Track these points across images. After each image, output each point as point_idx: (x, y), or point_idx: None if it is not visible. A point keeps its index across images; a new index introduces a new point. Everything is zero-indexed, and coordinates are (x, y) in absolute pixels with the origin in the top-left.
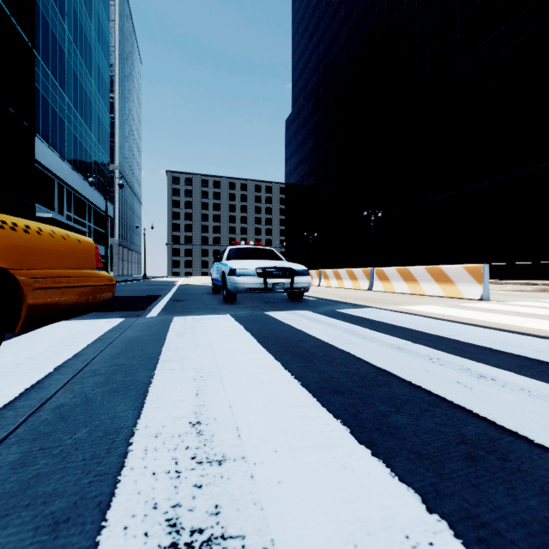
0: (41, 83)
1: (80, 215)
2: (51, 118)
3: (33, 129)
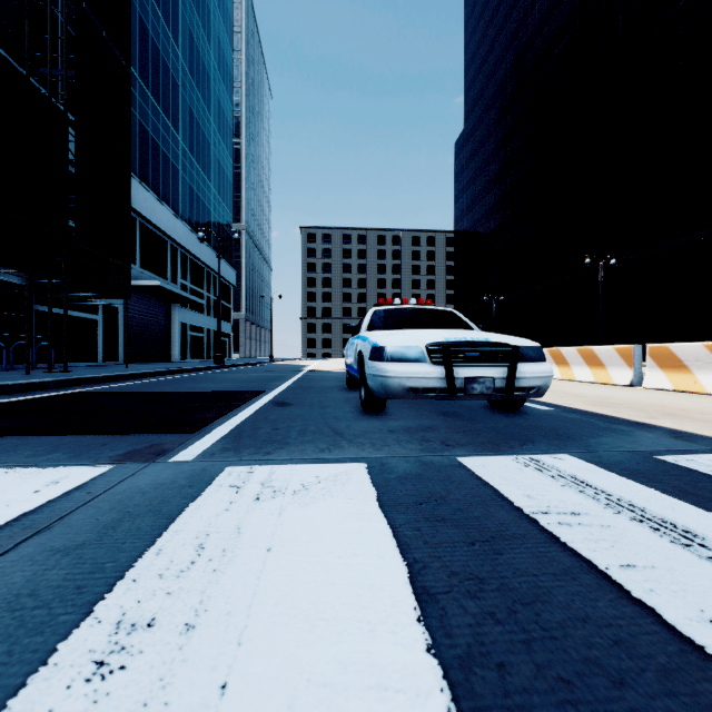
0: (151, 124)
1: (197, 284)
2: (163, 166)
3: (127, 170)
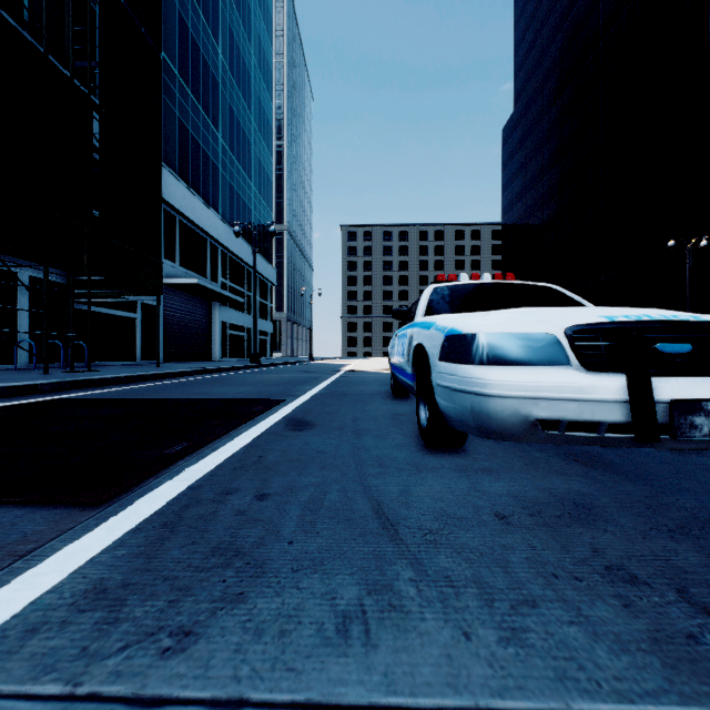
0: (190, 121)
1: (237, 283)
2: (203, 164)
3: (158, 160)
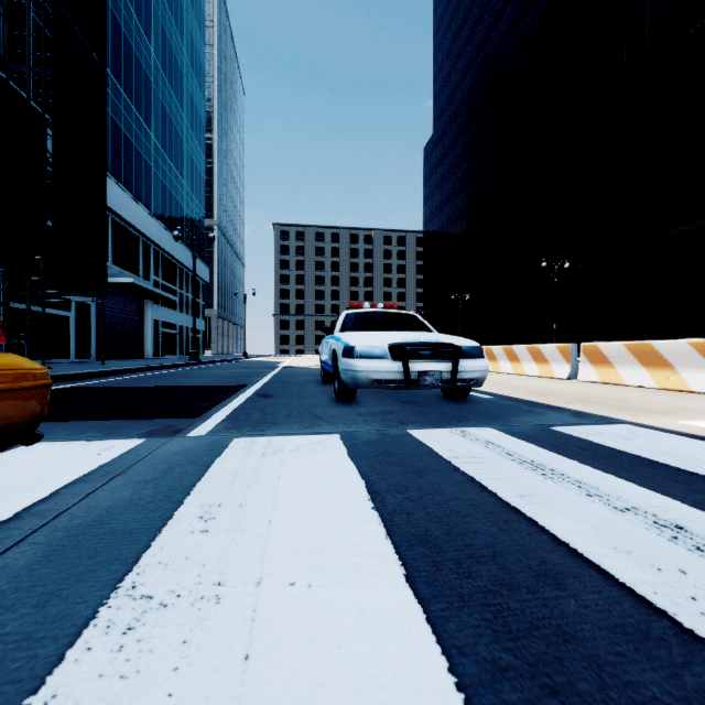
0: (123, 120)
1: (169, 281)
2: (135, 163)
3: (103, 169)
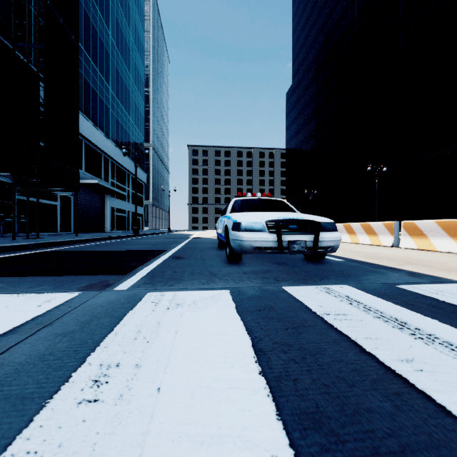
0: (91, 79)
1: (121, 182)
2: (99, 106)
3: (77, 109)
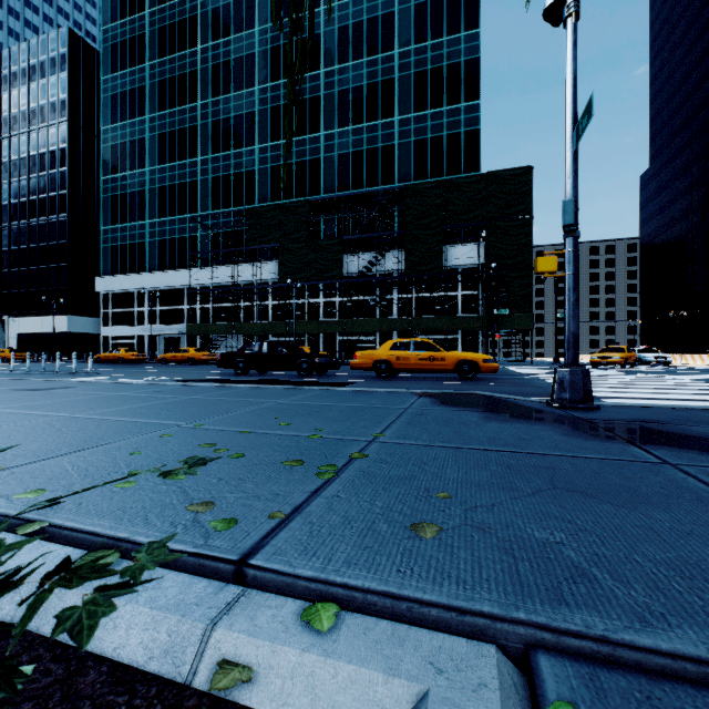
0: None
1: None
2: None
3: None
